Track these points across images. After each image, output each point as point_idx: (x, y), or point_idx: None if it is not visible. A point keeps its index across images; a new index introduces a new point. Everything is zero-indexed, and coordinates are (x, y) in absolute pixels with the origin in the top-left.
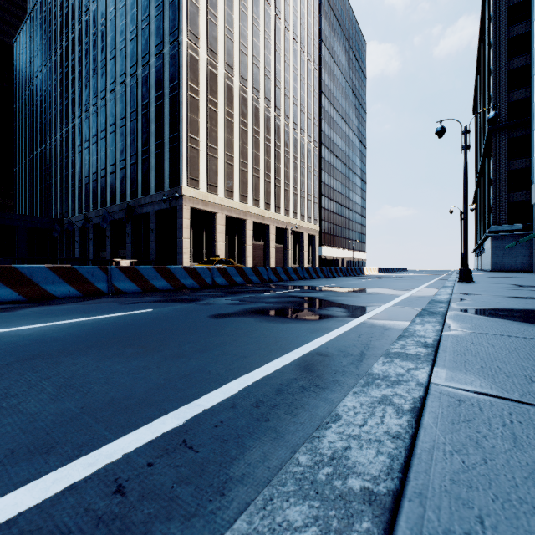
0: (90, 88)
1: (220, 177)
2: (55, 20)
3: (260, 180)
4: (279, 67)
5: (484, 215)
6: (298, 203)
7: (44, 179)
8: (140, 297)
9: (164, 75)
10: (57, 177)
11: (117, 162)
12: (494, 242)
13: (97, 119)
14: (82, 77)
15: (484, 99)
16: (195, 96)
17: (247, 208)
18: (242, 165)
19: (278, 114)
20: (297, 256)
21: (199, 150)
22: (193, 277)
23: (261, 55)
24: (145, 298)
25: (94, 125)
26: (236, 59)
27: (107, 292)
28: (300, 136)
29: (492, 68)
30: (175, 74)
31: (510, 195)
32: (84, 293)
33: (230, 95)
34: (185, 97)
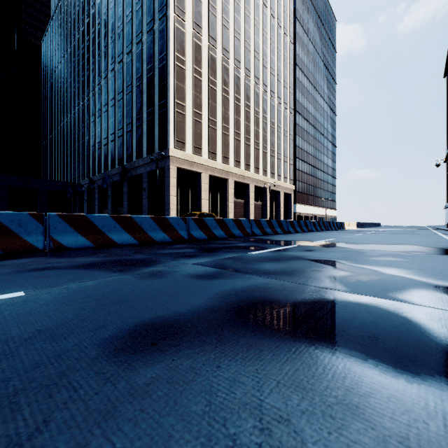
0: (96, 70)
1: (204, 140)
2: (70, 18)
3: (240, 143)
4: (258, 40)
5: None
6: (275, 164)
7: (62, 150)
8: (75, 255)
9: (154, 49)
10: (71, 148)
11: (116, 131)
12: None
13: (101, 96)
14: (90, 62)
15: None
16: (181, 66)
17: (229, 168)
18: (224, 129)
19: (257, 83)
20: (274, 212)
21: (185, 115)
22: (164, 230)
23: (241, 29)
24: (80, 257)
25: (99, 101)
26: (218, 33)
27: (42, 247)
28: (277, 103)
29: None
30: (164, 46)
31: None
32: (3, 250)
33: (213, 65)
34: (173, 66)
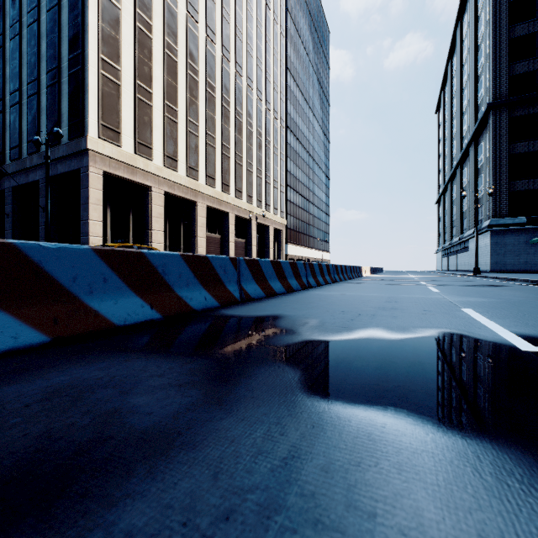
0: None
1: (156, 135)
2: None
3: (216, 151)
4: (241, 13)
5: (461, 211)
6: (262, 189)
7: None
8: None
9: None
10: None
11: None
12: (494, 237)
13: None
14: None
15: (461, 86)
16: None
17: (198, 186)
18: (190, 126)
19: (239, 73)
20: (261, 254)
21: (120, 86)
22: None
23: None
24: None
25: None
26: None
27: None
28: (265, 109)
29: (492, 35)
30: None
31: (511, 183)
32: None
33: (172, 22)
34: None
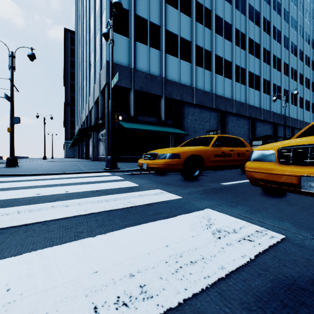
0: None
1: None
2: None
3: None
4: None
5: None
6: None
7: None
8: None
9: None
10: None
11: None
12: (66, 146)
13: None
14: None
15: None
16: None
17: None
18: None
19: None
20: None
21: None
22: None
23: None
24: None
25: None
26: None
27: None
28: None
29: (66, 80)
30: None
31: (72, 130)
32: None
33: None
34: None
